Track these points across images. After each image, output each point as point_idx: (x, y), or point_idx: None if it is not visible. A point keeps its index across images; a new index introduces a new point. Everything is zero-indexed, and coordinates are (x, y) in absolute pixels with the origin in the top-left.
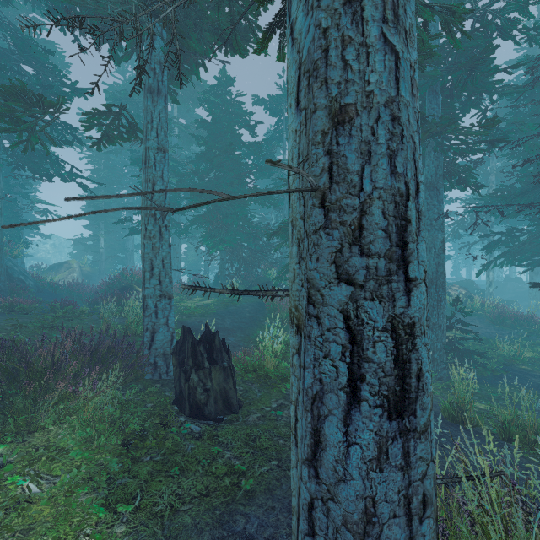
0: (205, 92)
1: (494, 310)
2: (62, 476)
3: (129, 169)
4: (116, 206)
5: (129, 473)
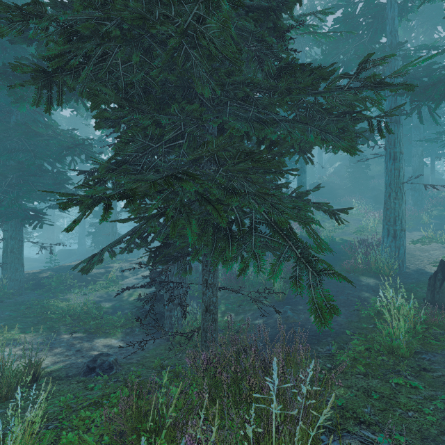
0: None
1: None
2: None
3: None
4: None
5: None
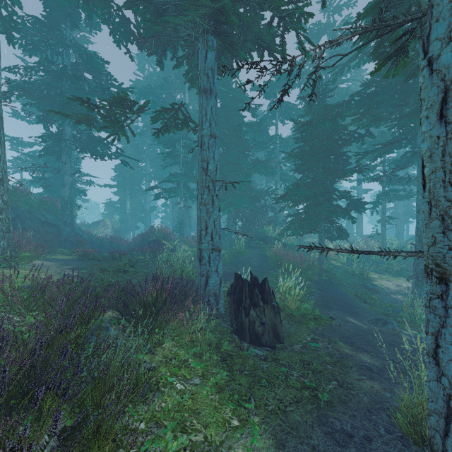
0: None
1: None
2: (210, 378)
3: (147, 146)
4: (138, 176)
5: (234, 381)
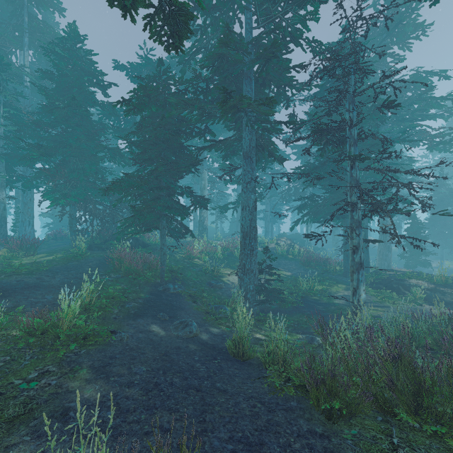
0: (52, 43)
1: (304, 256)
2: None
3: None
4: None
5: None
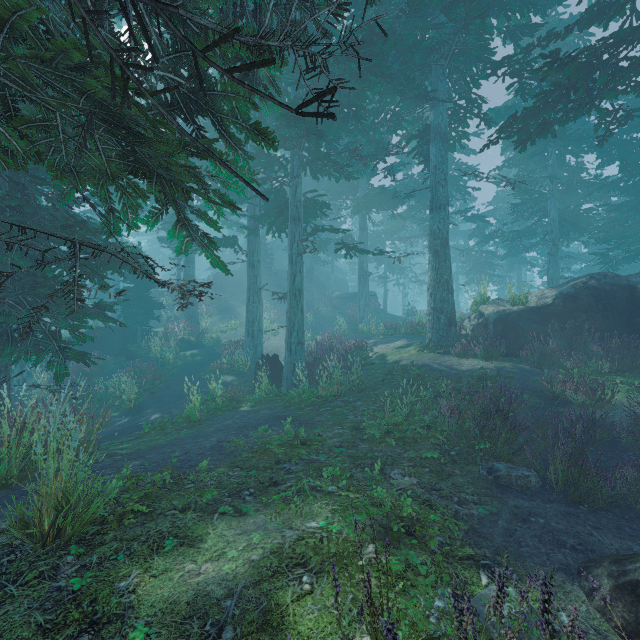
0: None
1: None
2: None
3: None
4: None
5: None
